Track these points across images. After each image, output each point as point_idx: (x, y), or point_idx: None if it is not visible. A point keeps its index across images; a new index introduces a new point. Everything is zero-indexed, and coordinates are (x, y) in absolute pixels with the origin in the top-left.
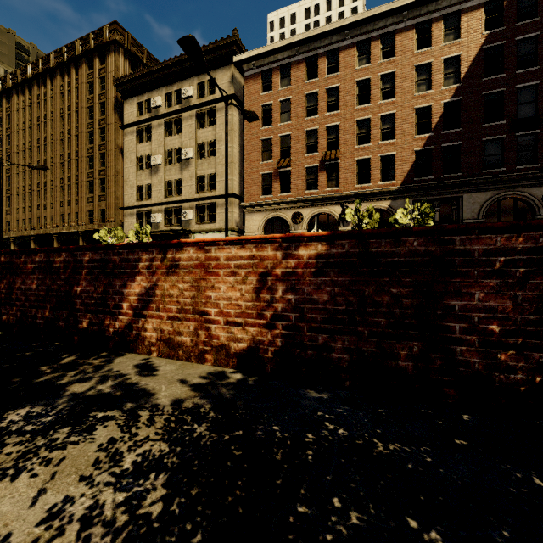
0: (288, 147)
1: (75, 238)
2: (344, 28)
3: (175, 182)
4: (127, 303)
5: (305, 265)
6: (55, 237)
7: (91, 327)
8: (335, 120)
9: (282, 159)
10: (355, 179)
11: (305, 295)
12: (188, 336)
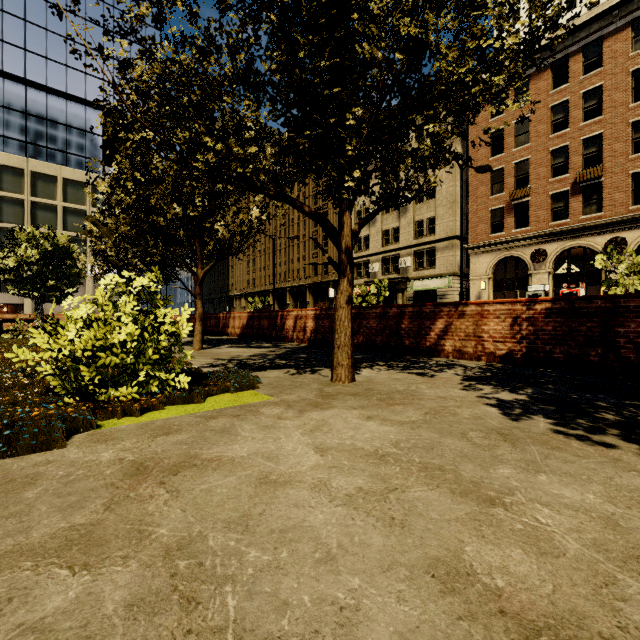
0: (525, 174)
1: (302, 290)
2: (609, 10)
3: (392, 231)
4: (434, 333)
5: (538, 313)
6: (288, 290)
7: (411, 345)
8: (596, 128)
9: (517, 189)
10: (629, 199)
11: (539, 327)
12: (471, 348)
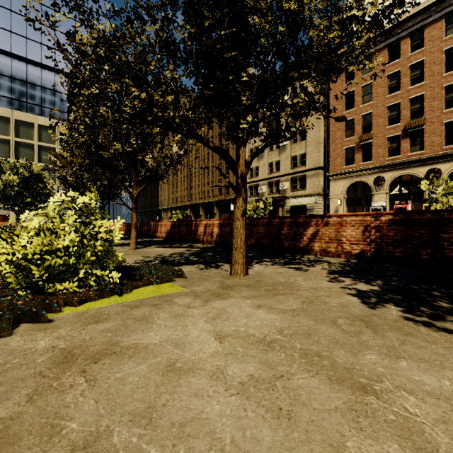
0: (369, 123)
1: (211, 205)
2: (429, 7)
3: (275, 163)
4: (306, 237)
5: (383, 223)
6: (200, 205)
7: (289, 246)
8: (419, 91)
9: (363, 134)
10: (443, 141)
11: (384, 233)
12: (333, 248)
